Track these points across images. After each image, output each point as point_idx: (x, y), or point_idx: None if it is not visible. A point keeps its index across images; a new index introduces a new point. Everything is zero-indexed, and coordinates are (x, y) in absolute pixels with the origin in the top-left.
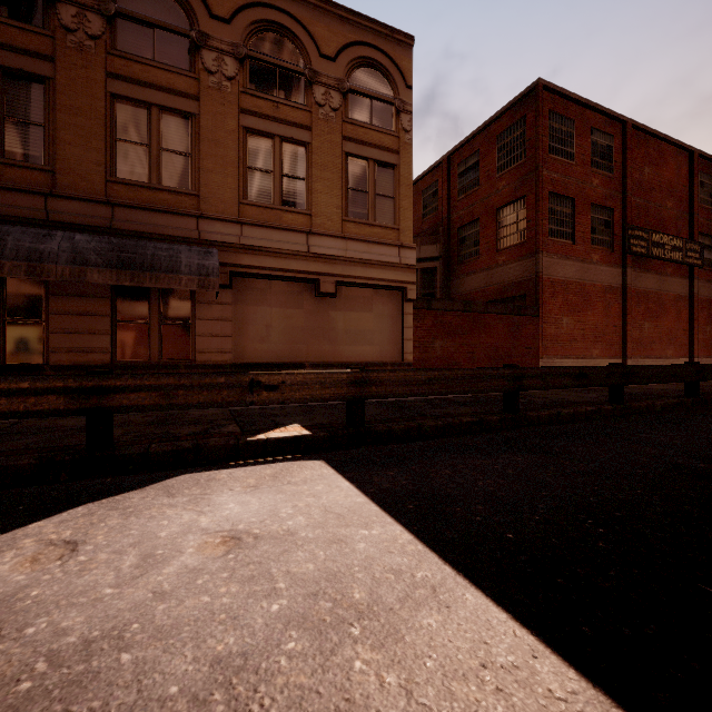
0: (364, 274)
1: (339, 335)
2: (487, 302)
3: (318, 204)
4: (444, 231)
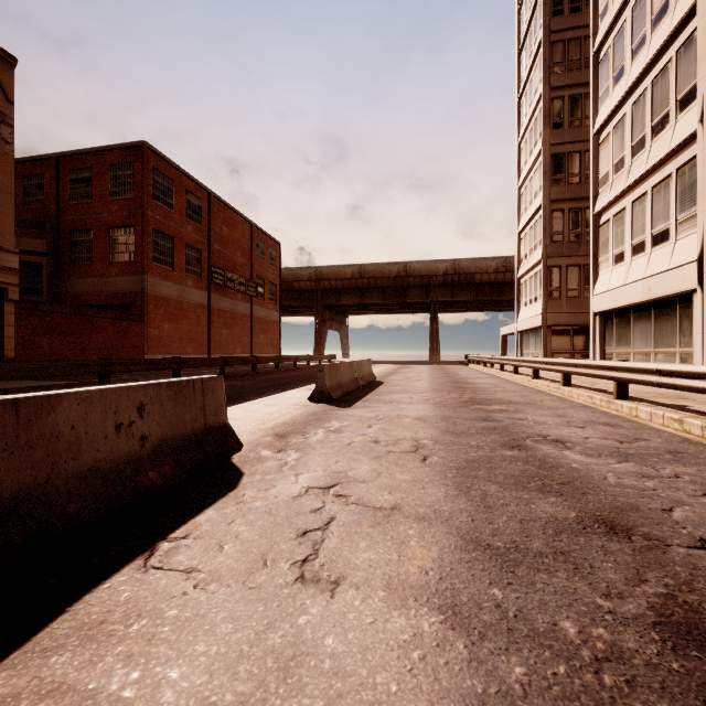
0: None
1: None
2: (101, 305)
3: None
4: (53, 229)
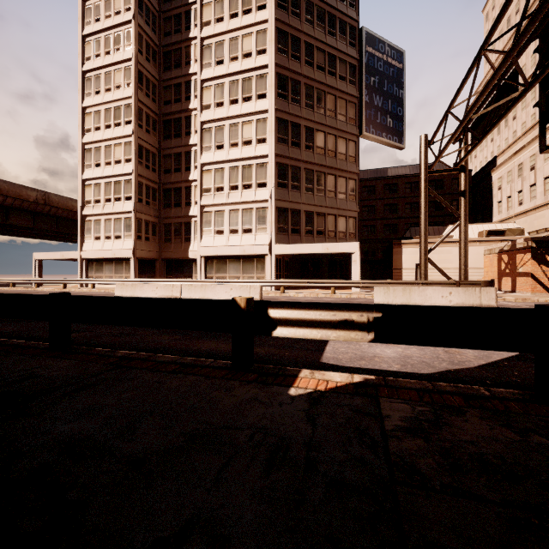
0: None
1: None
2: None
3: None
4: None
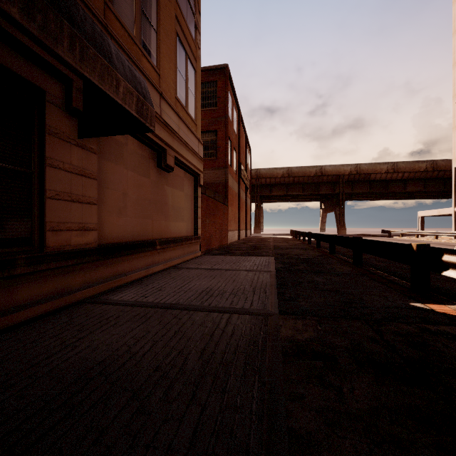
0: (186, 155)
1: (169, 211)
2: None
3: (163, 67)
4: None
